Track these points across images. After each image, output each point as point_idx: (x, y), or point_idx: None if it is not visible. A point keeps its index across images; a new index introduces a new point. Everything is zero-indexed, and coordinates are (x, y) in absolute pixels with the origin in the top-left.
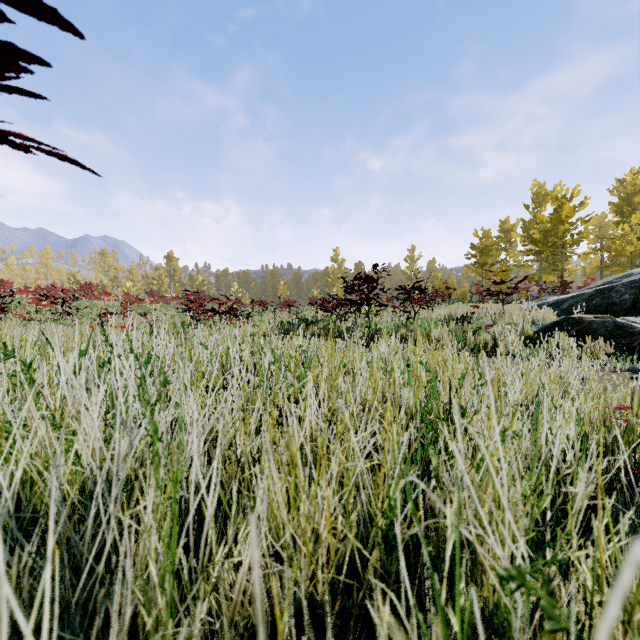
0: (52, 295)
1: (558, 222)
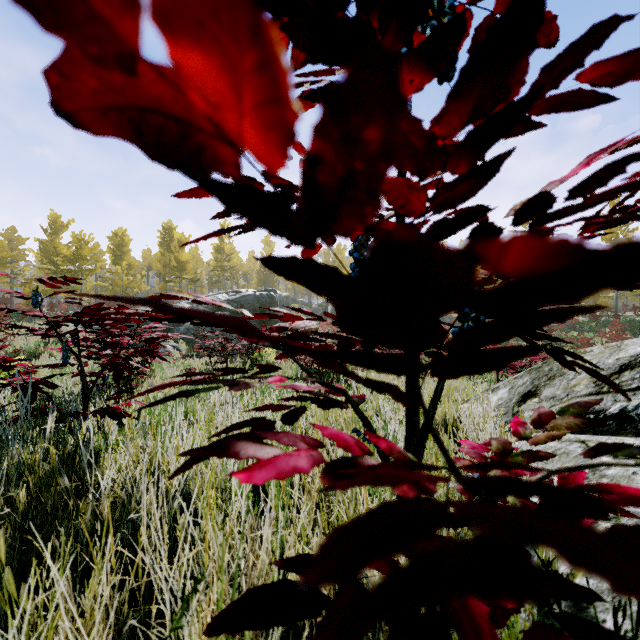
0: None
1: (80, 258)
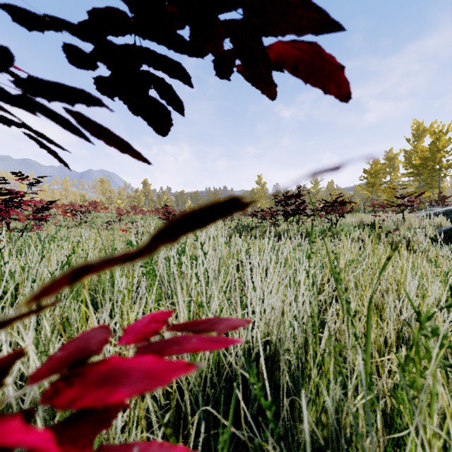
0: (74, 209)
1: (436, 151)
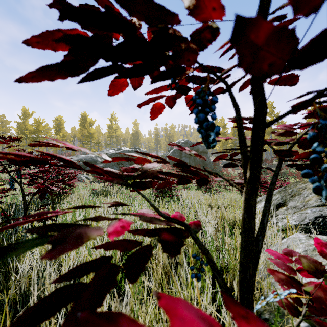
0: None
1: (38, 131)
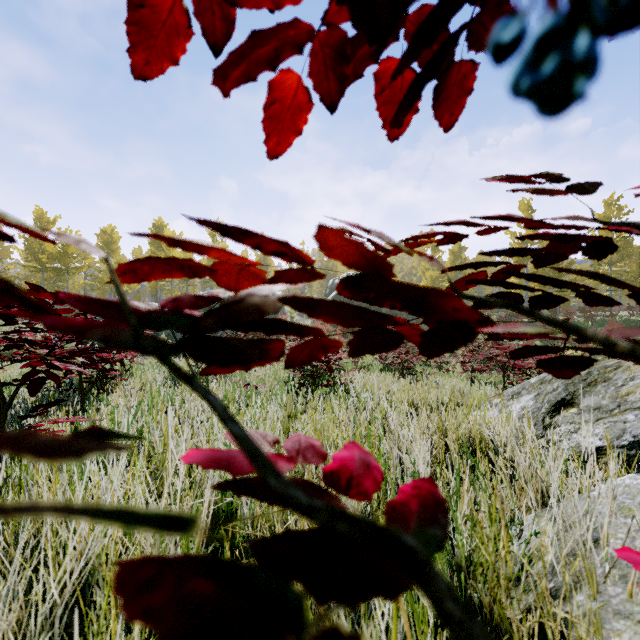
0: None
1: (66, 255)
